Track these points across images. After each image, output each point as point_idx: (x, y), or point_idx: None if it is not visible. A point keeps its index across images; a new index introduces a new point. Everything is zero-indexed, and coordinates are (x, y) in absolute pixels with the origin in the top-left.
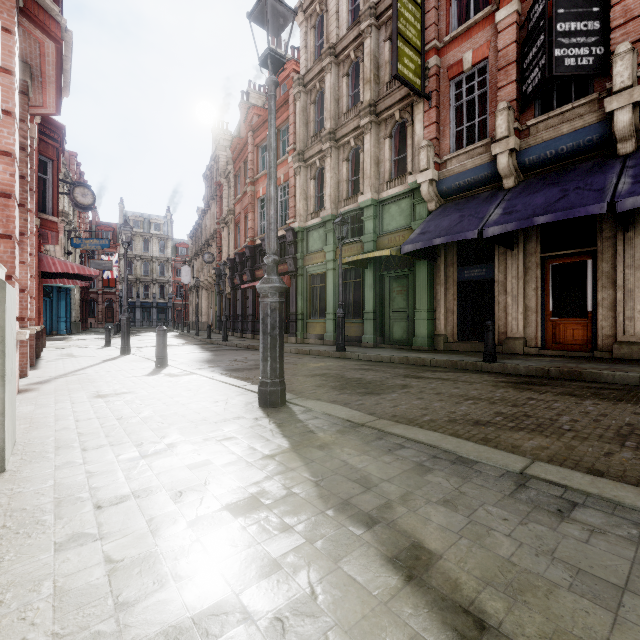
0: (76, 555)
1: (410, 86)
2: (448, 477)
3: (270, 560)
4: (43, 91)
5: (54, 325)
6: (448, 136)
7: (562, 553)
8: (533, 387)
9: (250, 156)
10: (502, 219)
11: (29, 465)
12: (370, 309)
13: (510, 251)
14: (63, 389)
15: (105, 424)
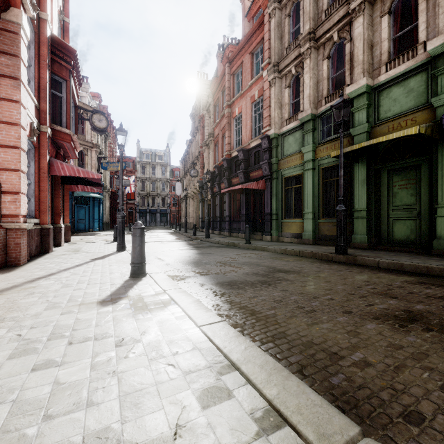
0: None
1: None
2: None
3: None
4: None
5: (91, 224)
6: None
7: None
8: None
9: (227, 83)
10: None
11: None
12: (362, 207)
13: None
14: None
15: None
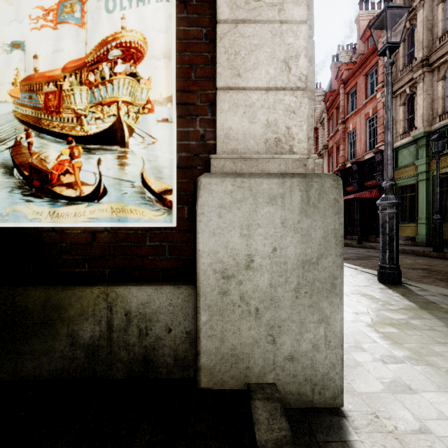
0: None
1: None
2: None
3: (433, 351)
4: None
5: None
6: None
7: None
8: None
9: (341, 103)
10: None
11: None
12: None
13: None
14: None
15: None
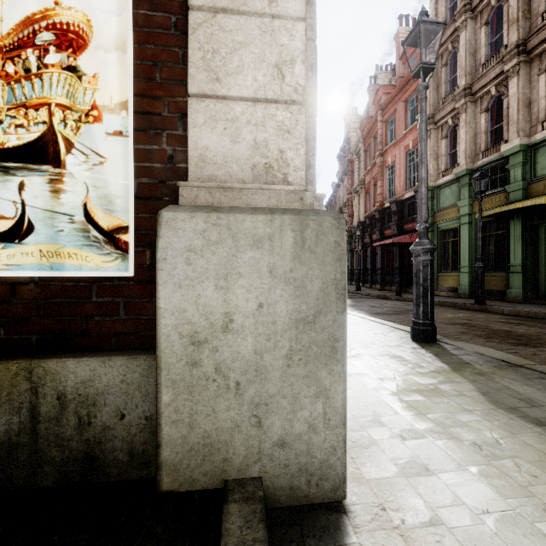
0: None
1: None
2: None
3: (459, 421)
4: None
5: None
6: None
7: None
8: None
9: (379, 132)
10: None
11: None
12: (517, 262)
13: None
14: None
15: None
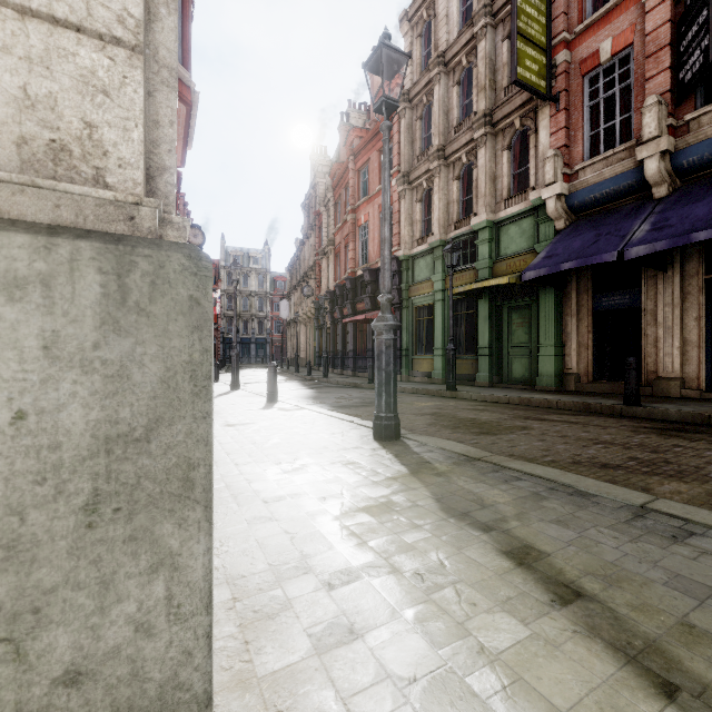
0: (263, 527)
1: (533, 90)
2: (563, 505)
3: (406, 543)
4: None
5: None
6: (580, 142)
7: (665, 563)
8: (684, 434)
9: (351, 182)
10: (650, 236)
11: None
12: (485, 344)
13: (662, 273)
14: None
15: (244, 447)
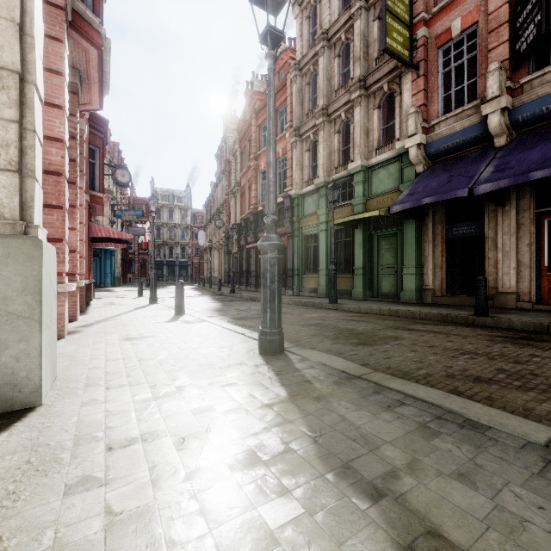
0: (81, 501)
1: (398, 58)
2: (458, 444)
3: (266, 532)
4: (89, 91)
5: (102, 279)
6: (436, 101)
7: None
8: (534, 343)
9: (253, 135)
10: (494, 176)
11: (61, 400)
12: (360, 265)
13: (501, 208)
14: (101, 332)
15: (128, 365)
